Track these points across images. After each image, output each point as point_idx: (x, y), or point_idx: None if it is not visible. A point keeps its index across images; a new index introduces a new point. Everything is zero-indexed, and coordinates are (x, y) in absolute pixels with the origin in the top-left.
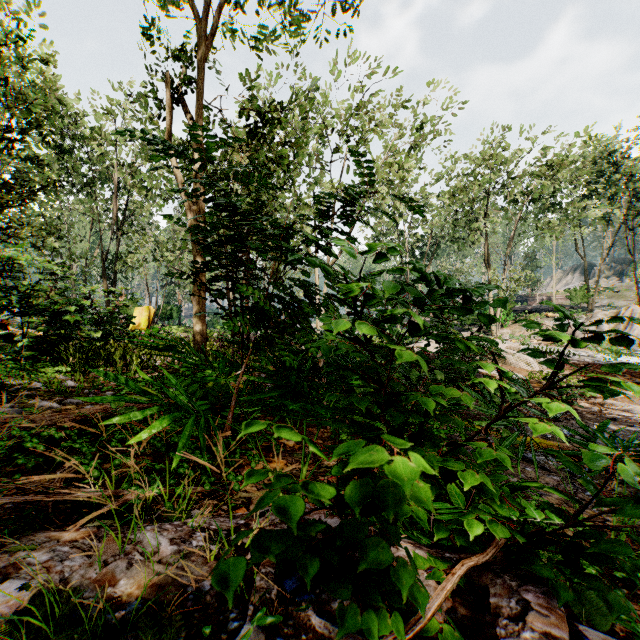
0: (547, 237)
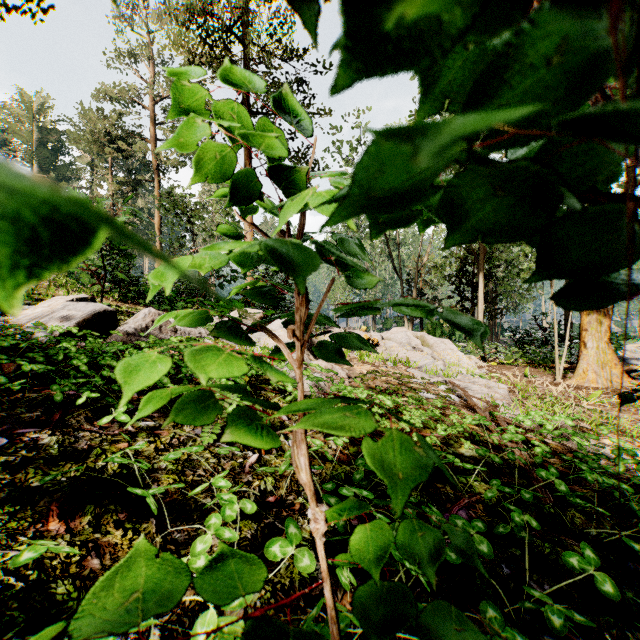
0: None
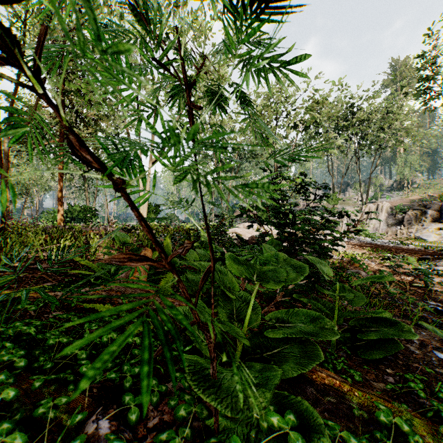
0: (307, 164)
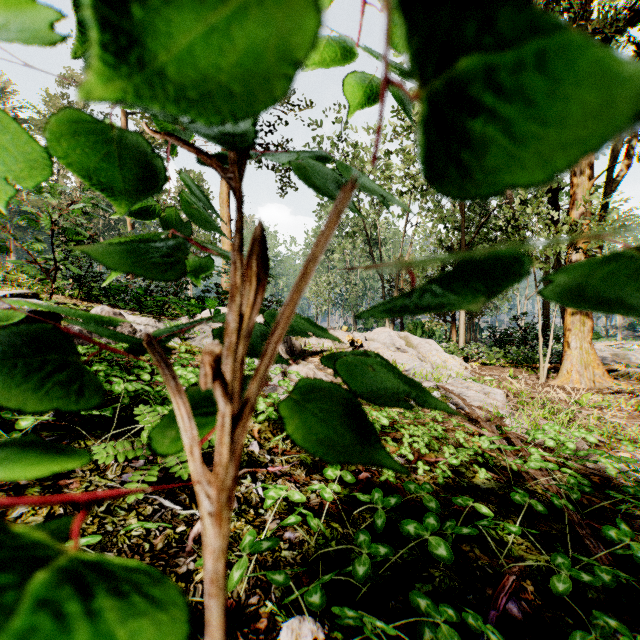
0: None
